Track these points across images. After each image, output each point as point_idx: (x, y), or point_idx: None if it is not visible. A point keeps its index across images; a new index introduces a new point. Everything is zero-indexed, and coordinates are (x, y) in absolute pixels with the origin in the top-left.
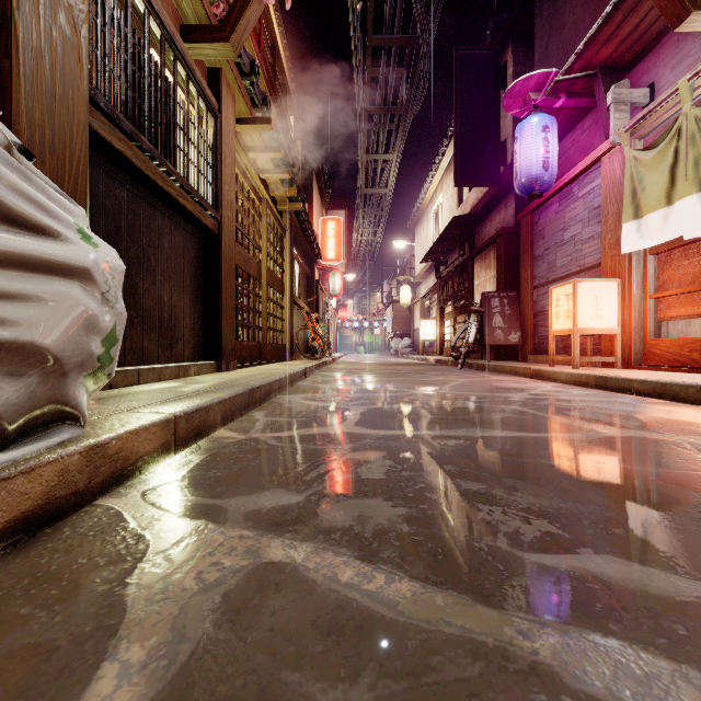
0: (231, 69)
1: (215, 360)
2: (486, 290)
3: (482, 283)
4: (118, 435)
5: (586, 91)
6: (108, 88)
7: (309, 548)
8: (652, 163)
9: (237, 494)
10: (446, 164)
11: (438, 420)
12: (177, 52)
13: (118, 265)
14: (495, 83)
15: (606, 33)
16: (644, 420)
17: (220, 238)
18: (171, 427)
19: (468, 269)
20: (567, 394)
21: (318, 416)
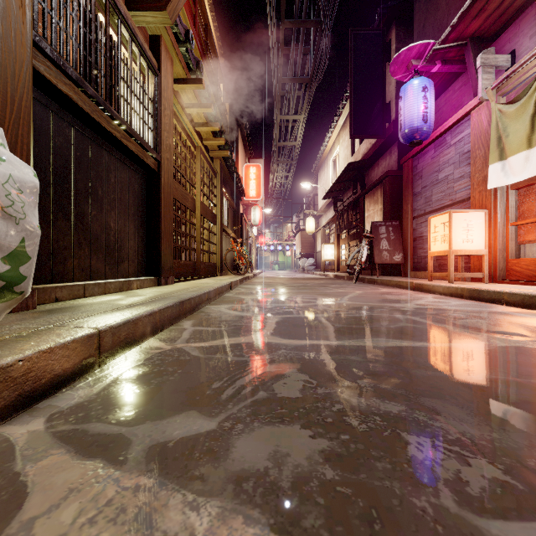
0: (169, 36)
1: (155, 276)
2: (375, 221)
3: (371, 215)
4: (26, 355)
5: (457, 59)
6: (55, 37)
7: (214, 509)
8: (515, 114)
9: (147, 419)
10: (342, 123)
11: (344, 329)
12: (121, 16)
13: (29, 181)
14: (382, 57)
15: (476, 8)
16: (525, 329)
17: (160, 175)
18: (94, 342)
19: (360, 204)
20: (448, 305)
21: (238, 325)
